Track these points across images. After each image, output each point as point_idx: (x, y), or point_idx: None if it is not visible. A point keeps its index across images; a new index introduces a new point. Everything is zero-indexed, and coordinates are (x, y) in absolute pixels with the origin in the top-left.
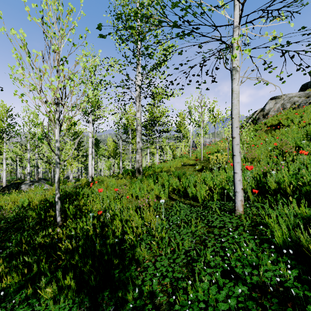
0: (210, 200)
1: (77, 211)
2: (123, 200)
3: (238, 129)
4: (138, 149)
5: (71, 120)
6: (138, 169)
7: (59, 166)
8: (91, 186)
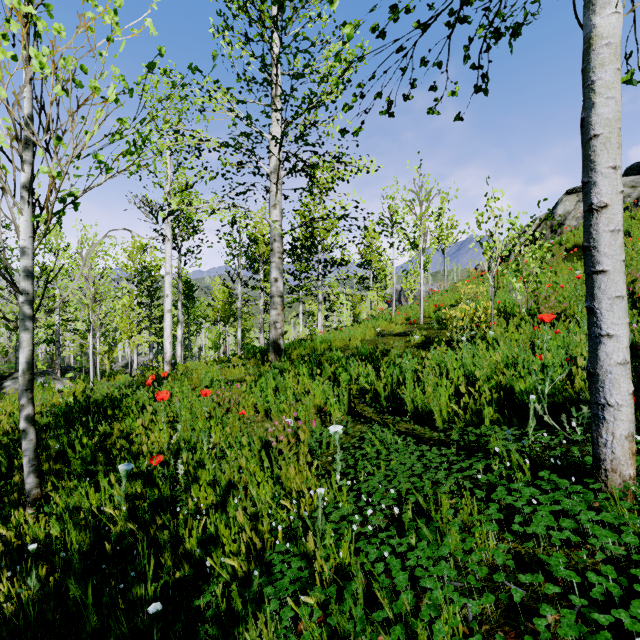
0: (471, 423)
1: (97, 454)
2: (229, 422)
3: (617, 177)
4: (274, 297)
5: (59, 186)
6: (275, 343)
7: (29, 327)
8: (148, 385)
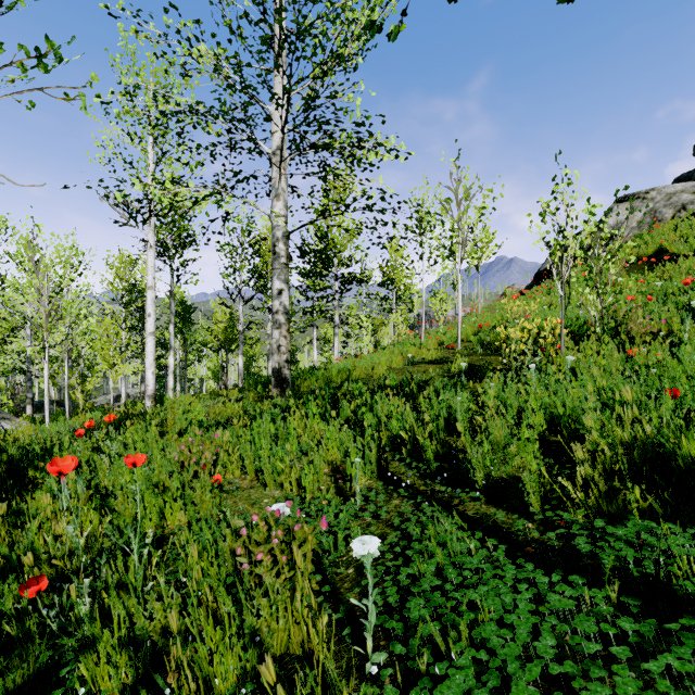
0: (596, 511)
1: None
2: (195, 495)
3: None
4: (277, 314)
5: None
6: (279, 373)
7: None
8: (79, 436)
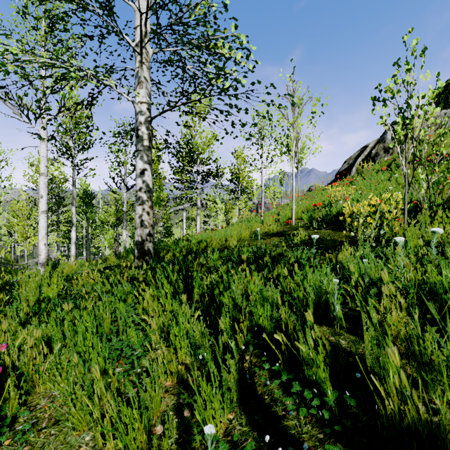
0: None
1: None
2: None
3: None
4: (140, 192)
5: None
6: (141, 245)
7: None
8: None
